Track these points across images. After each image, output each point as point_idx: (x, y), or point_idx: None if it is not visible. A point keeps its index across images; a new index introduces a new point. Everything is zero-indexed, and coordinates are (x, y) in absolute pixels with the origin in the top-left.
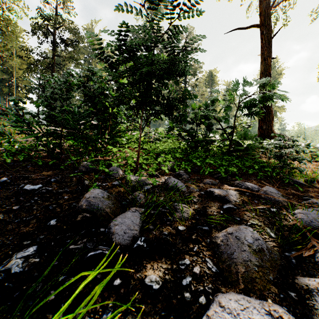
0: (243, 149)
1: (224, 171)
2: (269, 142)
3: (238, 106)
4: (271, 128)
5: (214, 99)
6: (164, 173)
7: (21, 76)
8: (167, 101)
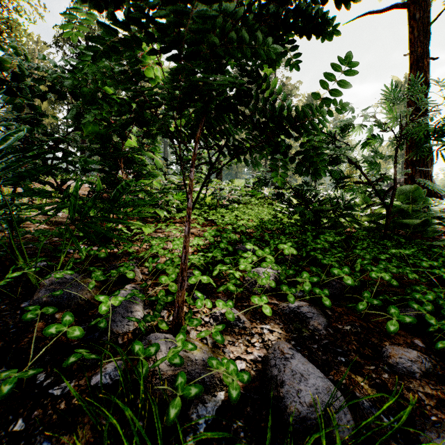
0: (415, 225)
1: (430, 309)
2: (443, 205)
3: (399, 137)
4: (429, 178)
5: (346, 124)
6: (256, 306)
7: (44, 109)
8: (272, 106)
